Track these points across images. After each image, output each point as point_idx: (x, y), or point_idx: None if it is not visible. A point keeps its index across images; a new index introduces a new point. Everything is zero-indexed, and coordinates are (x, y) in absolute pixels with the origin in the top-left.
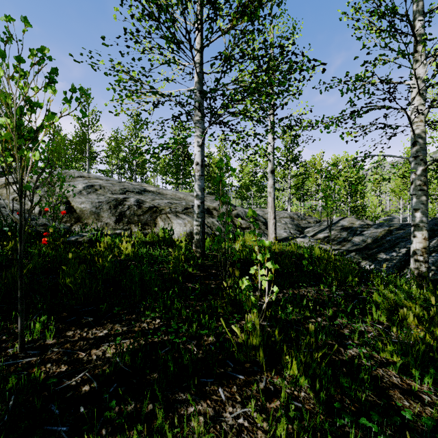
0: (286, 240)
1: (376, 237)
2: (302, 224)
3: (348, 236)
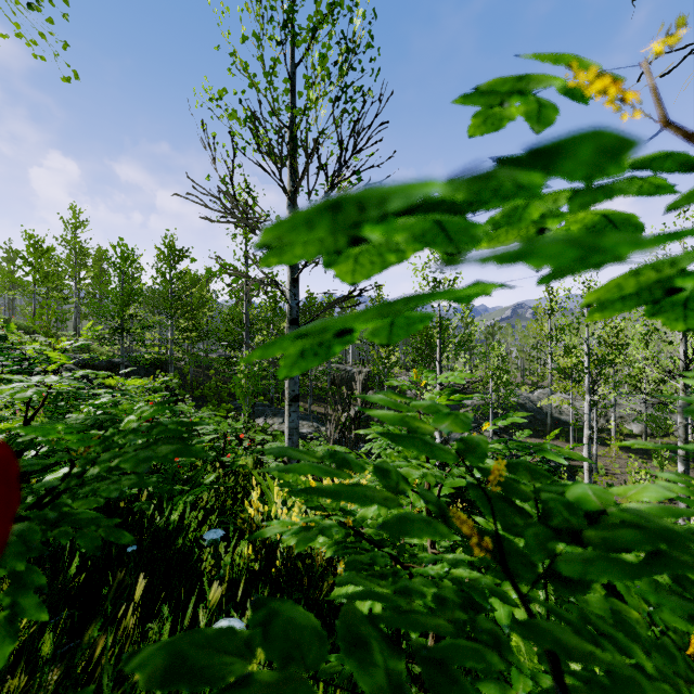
0: None
1: None
2: None
3: None
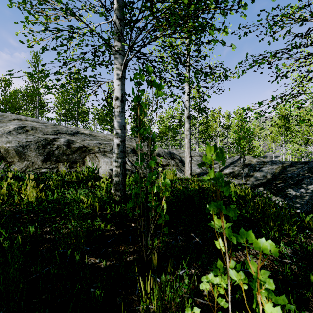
0: (199, 175)
1: (274, 172)
2: None
3: (250, 172)
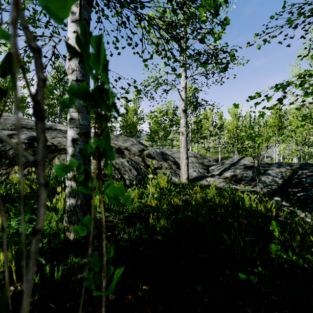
0: (197, 180)
1: (284, 176)
2: (205, 163)
3: (255, 175)
